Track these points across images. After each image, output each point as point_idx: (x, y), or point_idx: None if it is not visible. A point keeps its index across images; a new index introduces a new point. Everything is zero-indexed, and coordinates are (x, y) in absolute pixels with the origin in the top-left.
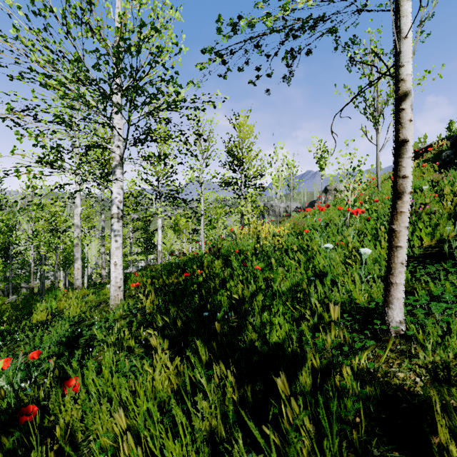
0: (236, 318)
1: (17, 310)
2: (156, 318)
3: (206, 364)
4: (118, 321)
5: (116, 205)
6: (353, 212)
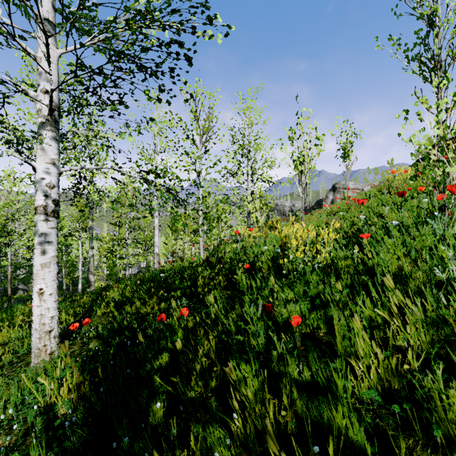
0: None
1: None
2: None
3: None
4: None
5: (43, 191)
6: None
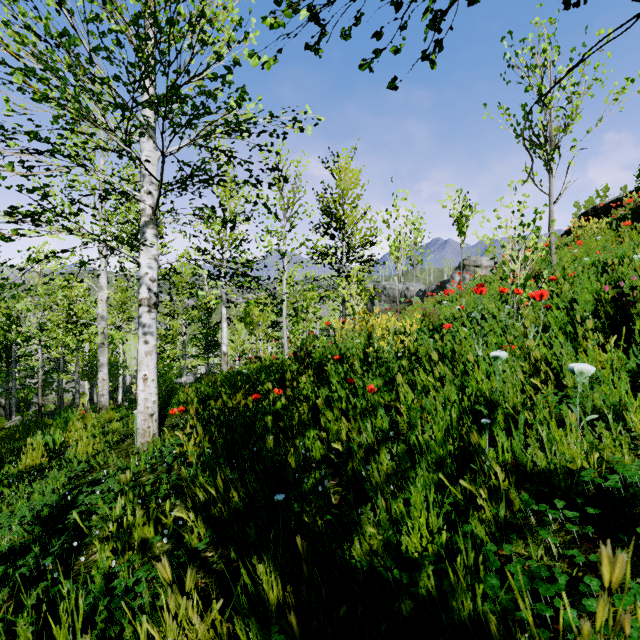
0: (338, 483)
1: (12, 441)
2: (192, 487)
3: (277, 607)
4: (143, 476)
5: (146, 285)
6: (535, 296)
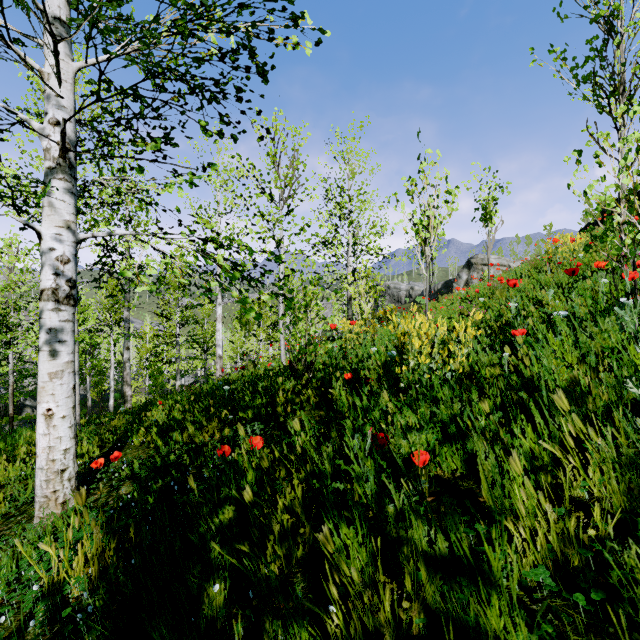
0: None
1: None
2: None
3: None
4: None
5: (52, 268)
6: None
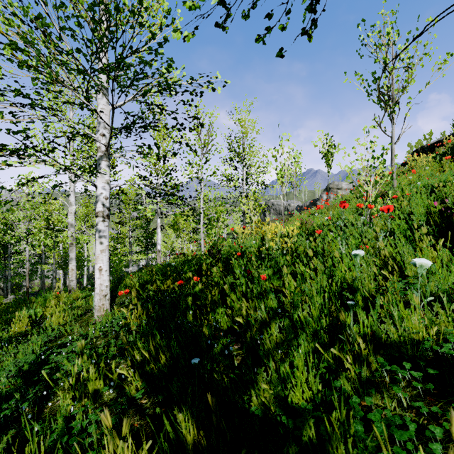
0: (240, 347)
1: (6, 314)
2: (131, 351)
3: (193, 445)
4: (98, 340)
5: (101, 202)
6: (384, 209)
